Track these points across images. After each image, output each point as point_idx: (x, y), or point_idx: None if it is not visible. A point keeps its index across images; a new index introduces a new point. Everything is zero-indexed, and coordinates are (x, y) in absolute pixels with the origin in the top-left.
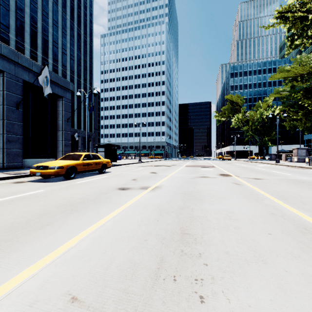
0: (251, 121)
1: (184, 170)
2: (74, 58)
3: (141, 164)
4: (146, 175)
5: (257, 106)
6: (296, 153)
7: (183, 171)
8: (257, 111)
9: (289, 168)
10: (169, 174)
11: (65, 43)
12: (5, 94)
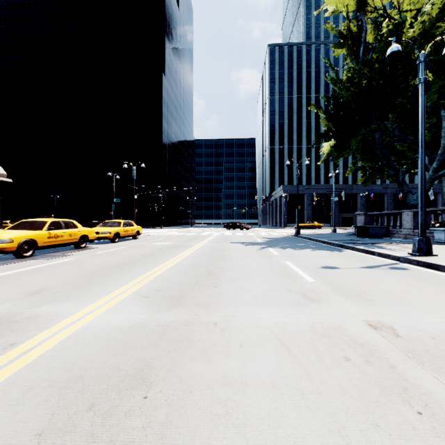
0: None
1: None
2: None
3: None
4: None
5: None
6: None
7: None
8: None
9: None
10: None
11: None
12: None
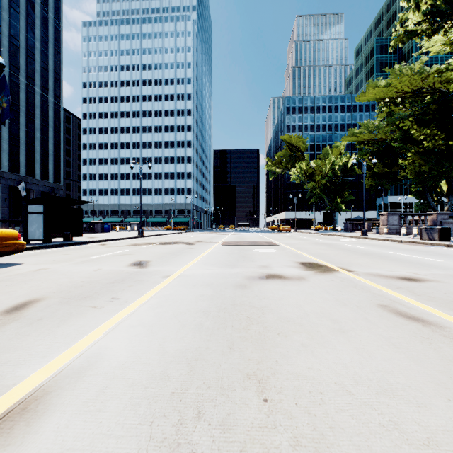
0: (318, 175)
1: (219, 253)
2: (19, 43)
3: (138, 240)
4: (102, 277)
5: (324, 153)
6: (386, 221)
7: (217, 256)
8: (327, 160)
9: (400, 245)
10: (178, 267)
11: None
12: None
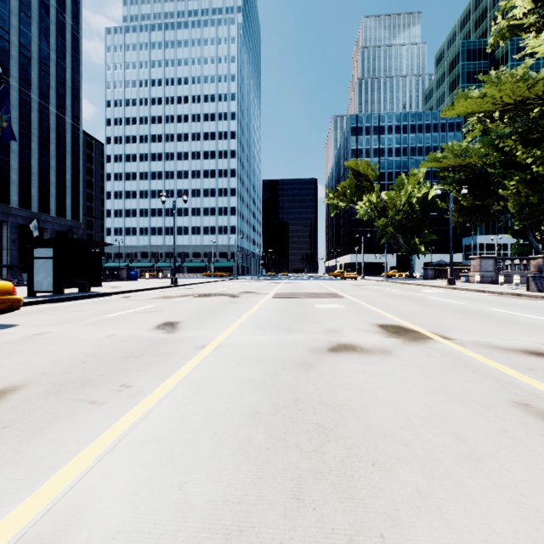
0: (391, 209)
1: (271, 310)
2: (30, 53)
3: (171, 291)
4: (115, 348)
5: (399, 182)
6: (478, 267)
7: (268, 314)
8: (402, 191)
9: (502, 299)
10: (218, 332)
11: (5, 15)
12: None
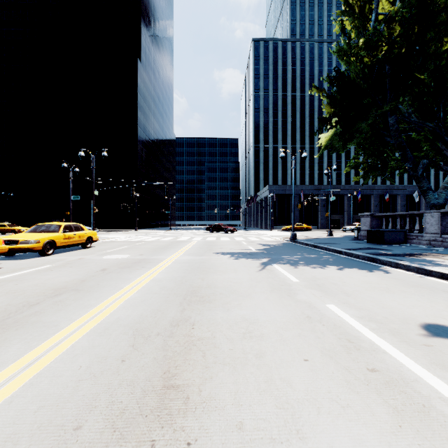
0: None
1: None
2: None
3: None
4: None
5: None
6: None
7: None
8: None
9: None
10: None
11: None
12: (400, 203)
